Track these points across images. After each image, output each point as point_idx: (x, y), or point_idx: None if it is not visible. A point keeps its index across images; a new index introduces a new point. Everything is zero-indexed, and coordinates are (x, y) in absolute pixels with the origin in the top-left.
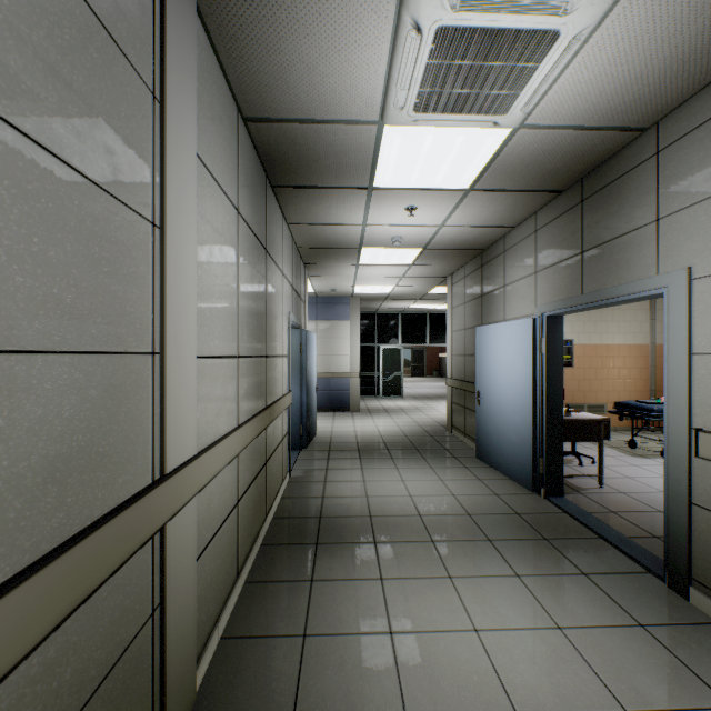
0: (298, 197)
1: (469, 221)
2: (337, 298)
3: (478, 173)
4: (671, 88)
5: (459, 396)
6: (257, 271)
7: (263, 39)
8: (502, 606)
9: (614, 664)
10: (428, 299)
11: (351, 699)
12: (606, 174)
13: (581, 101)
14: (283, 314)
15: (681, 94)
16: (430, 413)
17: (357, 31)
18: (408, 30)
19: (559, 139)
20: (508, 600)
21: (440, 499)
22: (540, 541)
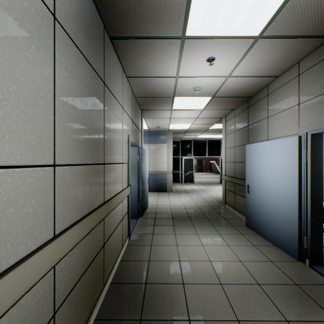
0: (130, 49)
1: (248, 72)
2: (160, 132)
3: (272, 15)
4: None
5: (230, 185)
6: (91, 93)
7: None
8: None
9: None
10: (208, 132)
11: None
12: None
13: None
14: (123, 135)
15: None
16: (210, 193)
17: None
18: None
19: None
20: None
21: (232, 265)
22: None
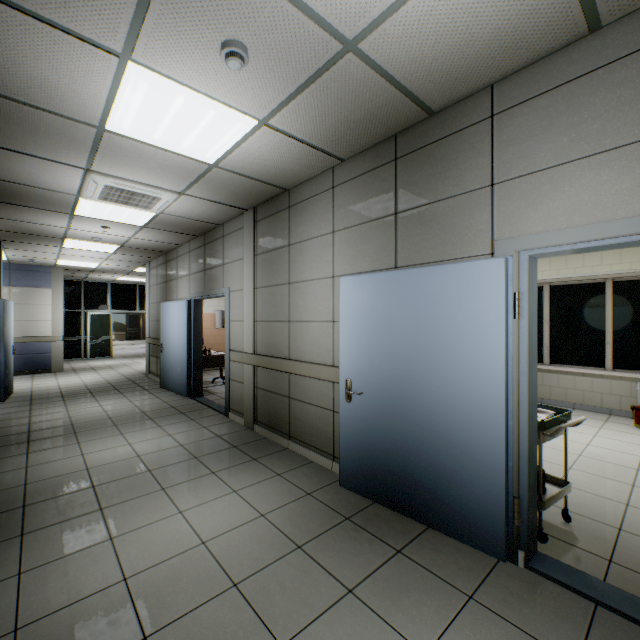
0: (7, 207)
1: (150, 238)
2: (36, 266)
3: (147, 222)
4: (220, 217)
5: (154, 349)
6: None
7: (1, 160)
8: (147, 435)
9: (186, 437)
10: (135, 275)
11: (59, 472)
12: (212, 236)
13: (186, 212)
14: None
15: (225, 219)
16: (136, 367)
17: (62, 172)
18: (91, 181)
19: (184, 220)
20: (151, 433)
21: (127, 409)
22: (179, 414)
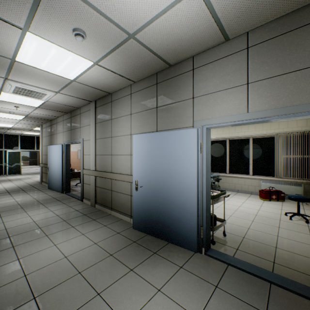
0: None
1: (42, 113)
2: None
3: (39, 105)
4: (78, 104)
5: (44, 169)
6: None
7: None
8: (39, 212)
9: (60, 212)
10: (34, 131)
11: None
12: (74, 113)
13: (60, 101)
14: None
15: (81, 105)
16: (35, 179)
17: None
18: (8, 84)
19: (59, 105)
20: (41, 211)
21: (29, 200)
22: (57, 201)
